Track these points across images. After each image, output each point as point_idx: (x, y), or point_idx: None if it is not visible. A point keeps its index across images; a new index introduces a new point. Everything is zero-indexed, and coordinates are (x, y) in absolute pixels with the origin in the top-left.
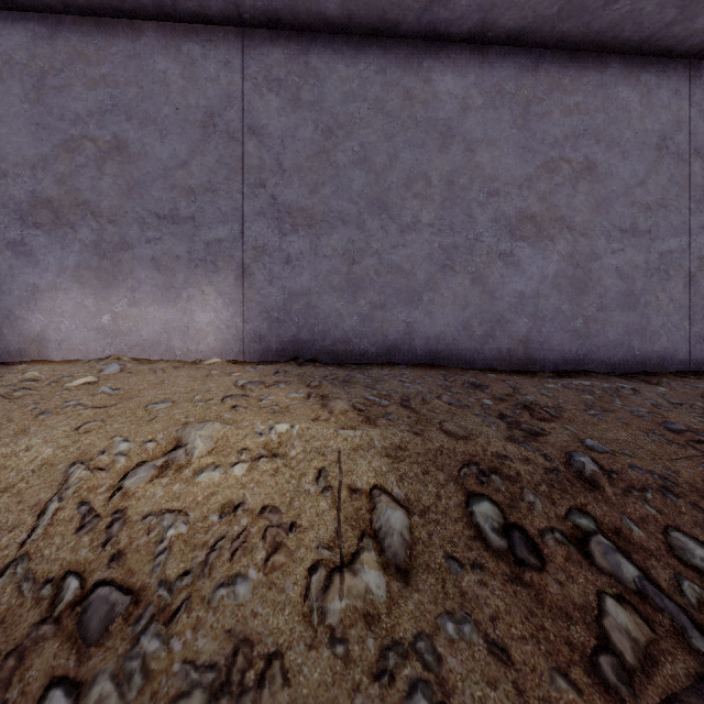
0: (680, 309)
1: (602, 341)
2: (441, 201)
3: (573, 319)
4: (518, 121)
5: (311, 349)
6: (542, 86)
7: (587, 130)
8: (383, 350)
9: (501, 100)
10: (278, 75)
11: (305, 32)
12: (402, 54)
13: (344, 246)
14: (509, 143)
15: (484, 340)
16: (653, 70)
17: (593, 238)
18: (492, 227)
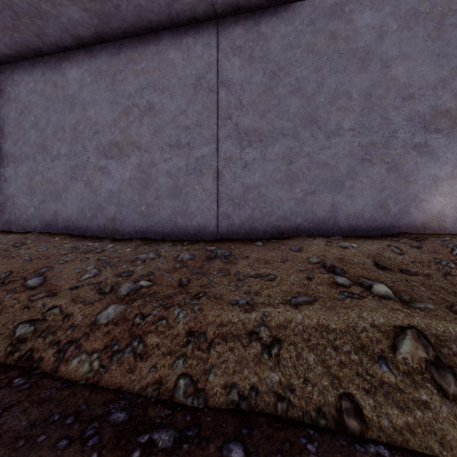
0: (210, 196)
1: (158, 219)
2: (70, 141)
3: (140, 205)
4: (109, 87)
5: (15, 225)
6: (123, 62)
7: (149, 84)
8: (44, 225)
9: (100, 77)
10: (2, 88)
11: (12, 63)
12: (52, 63)
13: (28, 171)
14: (105, 101)
15: (91, 219)
16: (192, 34)
17: (152, 152)
18: (95, 152)
